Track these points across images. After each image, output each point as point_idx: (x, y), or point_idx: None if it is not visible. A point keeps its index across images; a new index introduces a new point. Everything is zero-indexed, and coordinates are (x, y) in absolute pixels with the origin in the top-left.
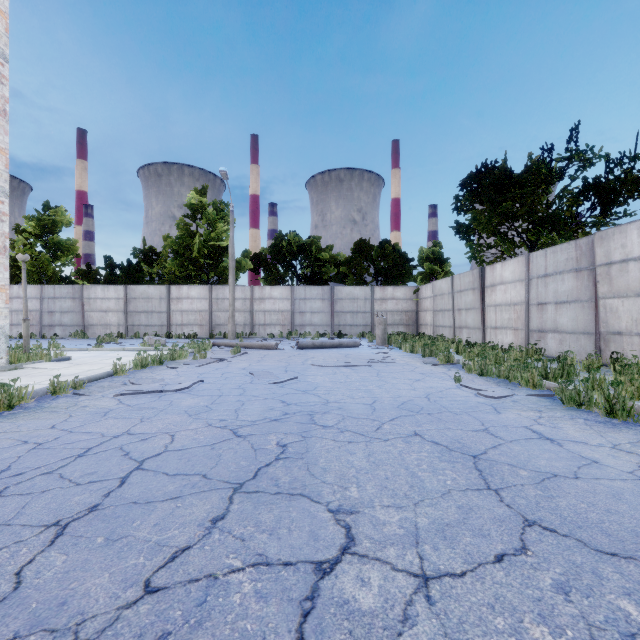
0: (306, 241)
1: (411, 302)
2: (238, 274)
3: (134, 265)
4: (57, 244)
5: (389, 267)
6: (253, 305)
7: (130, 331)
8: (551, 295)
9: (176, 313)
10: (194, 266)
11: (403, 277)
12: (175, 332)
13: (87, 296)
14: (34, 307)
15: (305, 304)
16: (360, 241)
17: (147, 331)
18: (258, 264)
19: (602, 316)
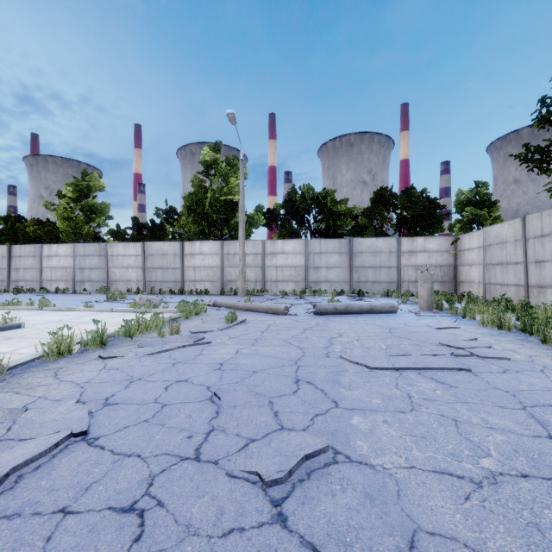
0: (320, 193)
1: (447, 255)
2: (250, 229)
3: (157, 224)
4: (91, 207)
5: (416, 216)
6: (264, 260)
7: (147, 287)
8: None
9: (189, 269)
10: (207, 222)
11: (432, 227)
12: (188, 288)
13: (111, 253)
14: (69, 264)
15: (320, 259)
16: (380, 189)
17: (163, 287)
18: (271, 220)
19: None
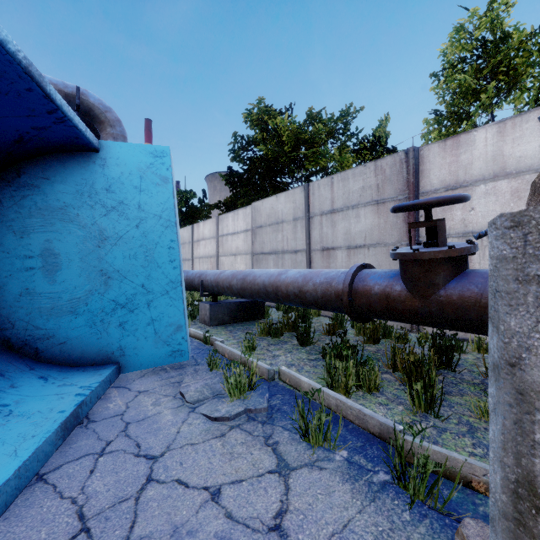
0: None
1: None
2: None
3: None
4: None
5: None
6: None
7: None
8: None
9: None
10: None
11: None
12: None
13: None
14: None
15: None
16: None
17: None
18: None
19: None
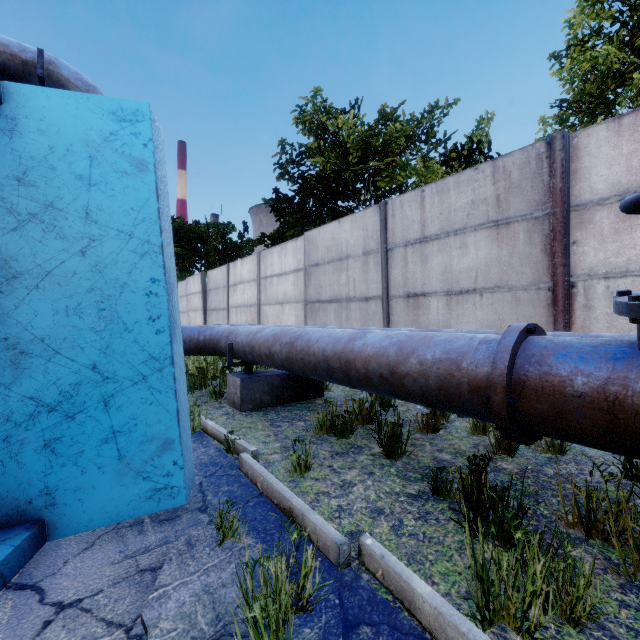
0: None
1: None
2: None
3: None
4: None
5: None
6: None
7: None
8: (182, 308)
9: None
10: None
11: None
12: None
13: None
14: None
15: None
16: None
17: None
18: None
19: (189, 320)
